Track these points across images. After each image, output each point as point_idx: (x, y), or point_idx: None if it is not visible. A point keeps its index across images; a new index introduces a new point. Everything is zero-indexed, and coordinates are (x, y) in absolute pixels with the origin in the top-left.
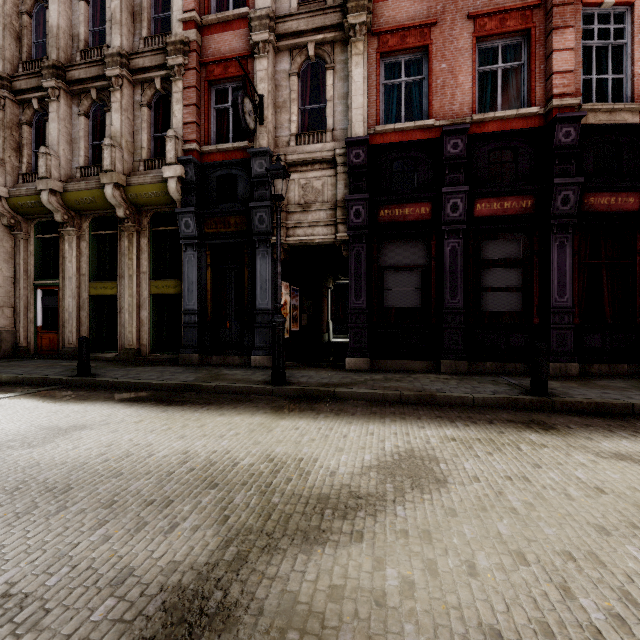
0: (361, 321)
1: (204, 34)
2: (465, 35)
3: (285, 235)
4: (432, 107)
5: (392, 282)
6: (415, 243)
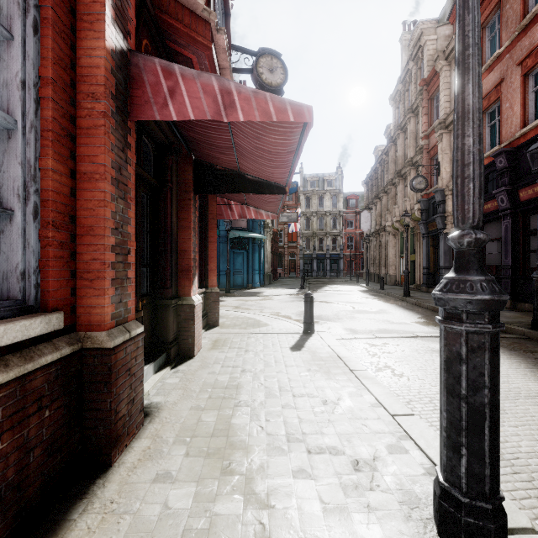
0: None
1: (429, 137)
2: (517, 78)
3: (450, 227)
4: (502, 135)
5: (488, 249)
6: (498, 223)
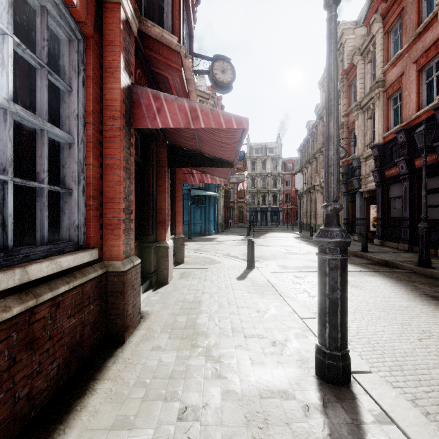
0: (379, 223)
1: (348, 116)
2: (413, 73)
3: (364, 187)
4: (402, 116)
5: (392, 205)
6: (399, 185)
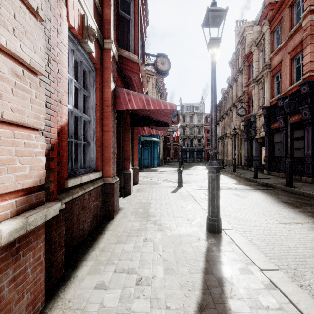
0: (267, 159)
1: (248, 86)
2: (288, 60)
3: (258, 135)
4: (281, 89)
5: (276, 147)
6: (280, 134)
